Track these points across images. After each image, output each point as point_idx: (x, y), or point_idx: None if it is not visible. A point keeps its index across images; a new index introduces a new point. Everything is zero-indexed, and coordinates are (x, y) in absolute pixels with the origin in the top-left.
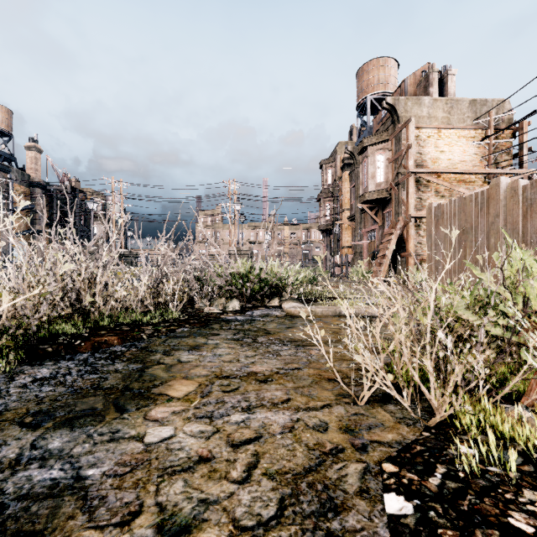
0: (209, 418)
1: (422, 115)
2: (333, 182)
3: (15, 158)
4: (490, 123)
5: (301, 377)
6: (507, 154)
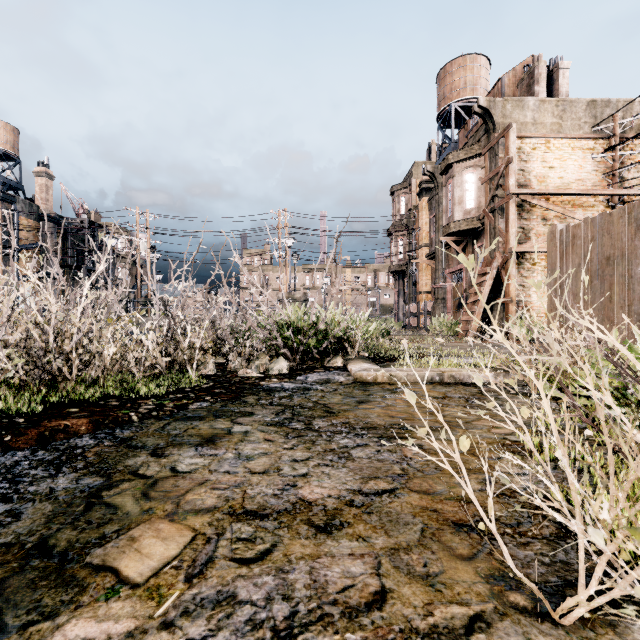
0: None
1: (525, 121)
2: (407, 212)
3: (22, 186)
4: (615, 130)
5: (399, 516)
6: (636, 170)
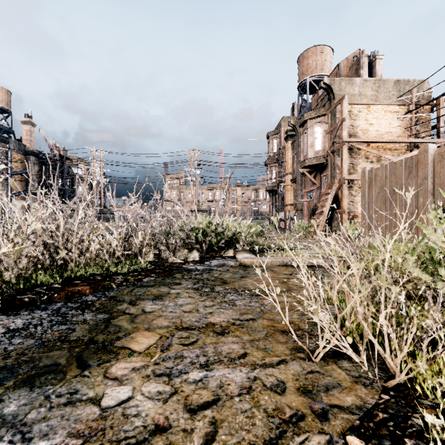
0: (167, 376)
1: (354, 93)
2: (278, 150)
3: (13, 131)
4: (412, 100)
5: (256, 328)
6: (426, 126)
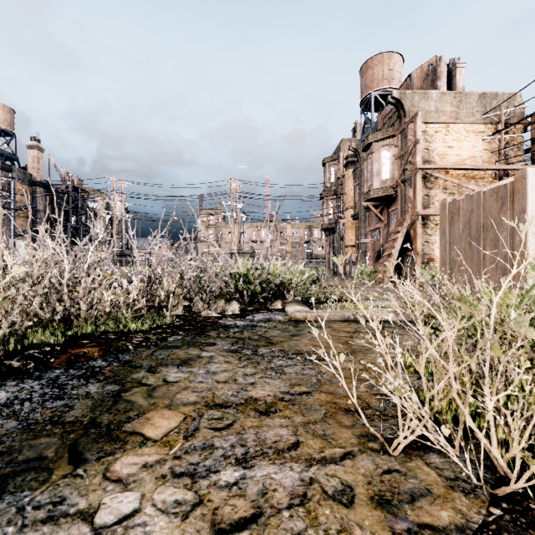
0: (191, 476)
1: (429, 109)
2: (336, 180)
3: (17, 157)
4: (501, 117)
5: (311, 406)
6: (518, 150)
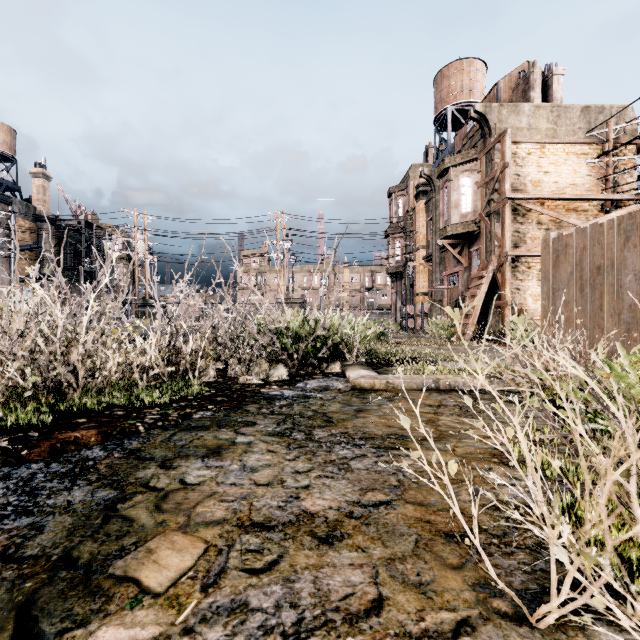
0: None
1: (521, 126)
2: (405, 214)
3: (19, 187)
4: (608, 136)
5: (395, 527)
6: (629, 176)
